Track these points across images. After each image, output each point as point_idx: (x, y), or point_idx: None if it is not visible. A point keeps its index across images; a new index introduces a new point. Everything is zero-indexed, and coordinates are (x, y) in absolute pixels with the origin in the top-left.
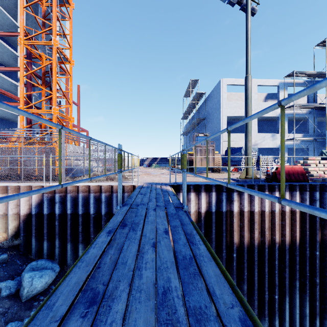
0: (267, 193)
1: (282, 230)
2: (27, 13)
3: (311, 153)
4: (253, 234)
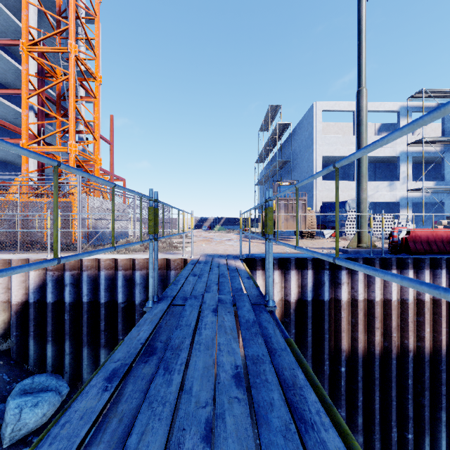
0: (395, 271)
1: (418, 331)
2: (40, 14)
3: (448, 210)
4: (373, 337)
